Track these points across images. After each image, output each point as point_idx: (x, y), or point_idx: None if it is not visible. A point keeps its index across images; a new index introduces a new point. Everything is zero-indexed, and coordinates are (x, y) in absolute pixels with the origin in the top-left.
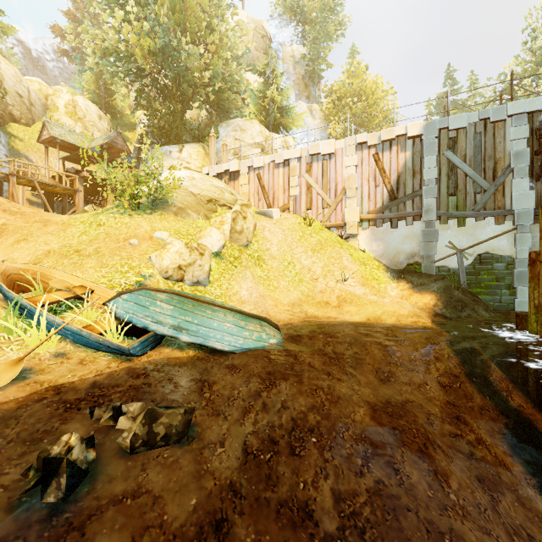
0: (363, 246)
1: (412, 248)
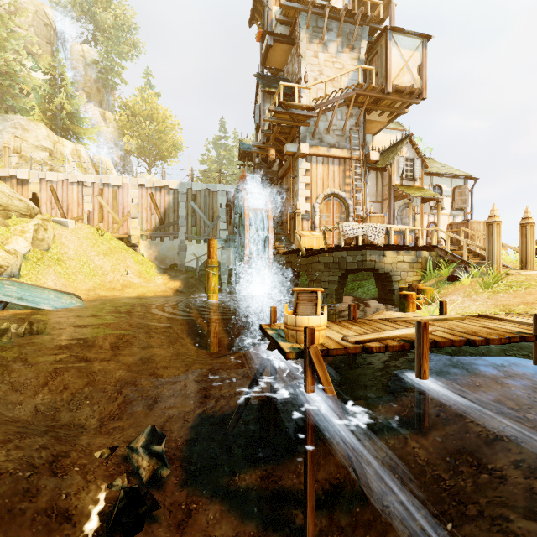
0: (143, 252)
1: (173, 255)
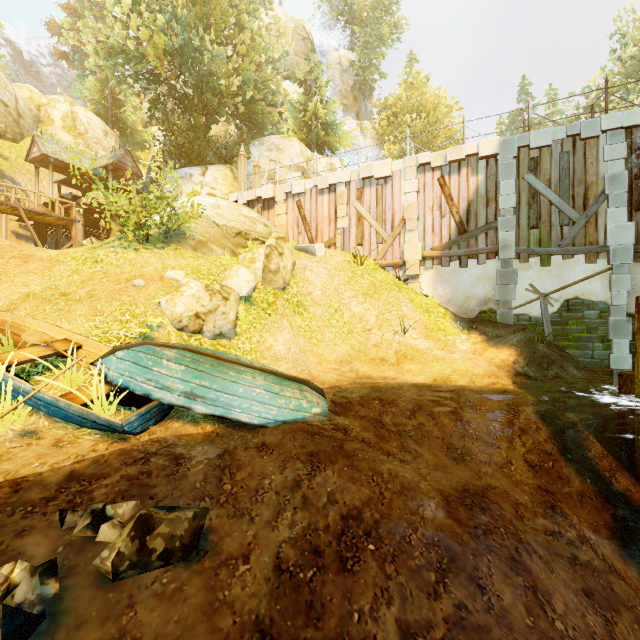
0: (426, 290)
1: (485, 292)
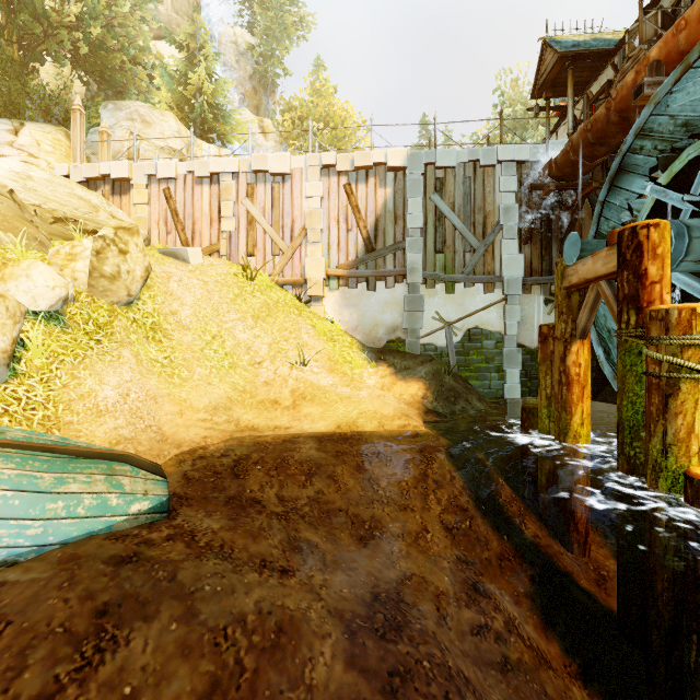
0: (331, 315)
1: (393, 319)
